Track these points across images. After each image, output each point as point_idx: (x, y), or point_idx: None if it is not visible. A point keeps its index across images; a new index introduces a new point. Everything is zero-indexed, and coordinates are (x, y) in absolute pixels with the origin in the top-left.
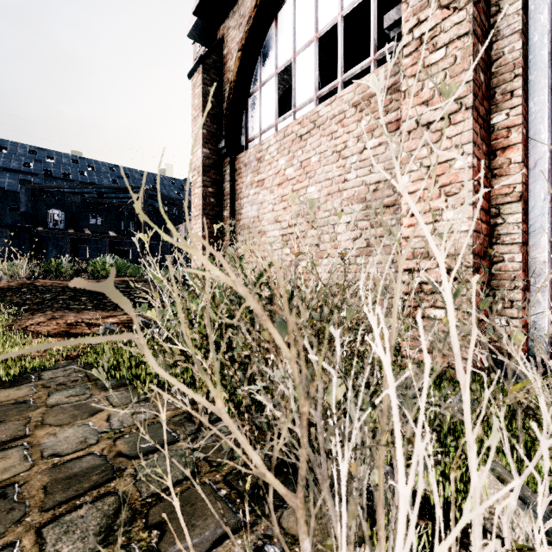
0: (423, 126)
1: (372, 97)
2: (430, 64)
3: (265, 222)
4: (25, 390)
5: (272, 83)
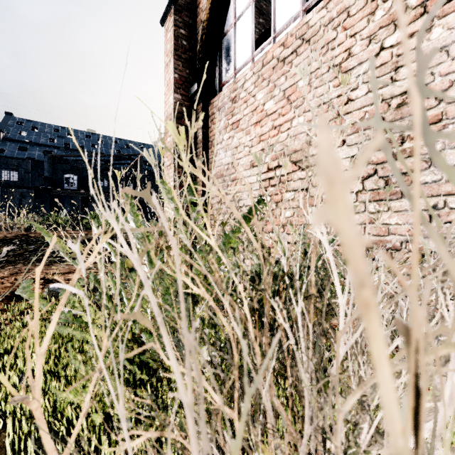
0: None
1: None
2: None
3: (240, 167)
4: None
5: (247, 14)
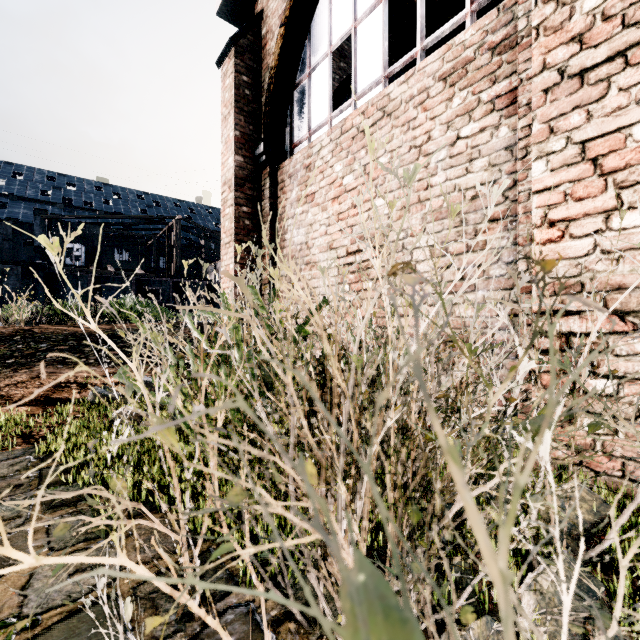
0: (573, 77)
1: (469, 63)
2: None
3: (315, 249)
4: None
5: (324, 66)
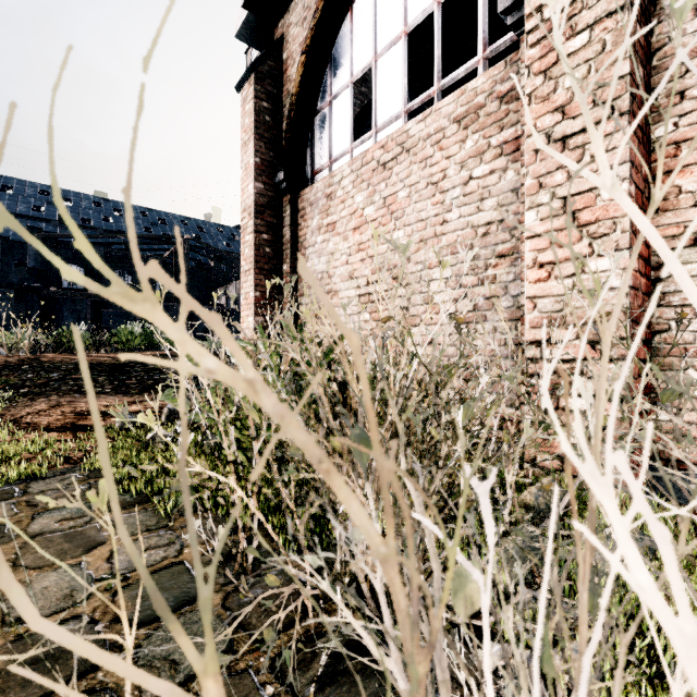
0: (557, 141)
1: (480, 109)
2: (567, 54)
3: (336, 278)
4: (1, 510)
5: (345, 95)
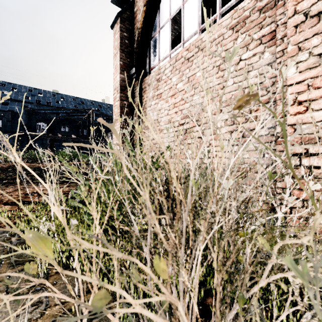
0: (313, 16)
1: (247, 19)
2: None
3: (162, 123)
4: None
5: (167, 26)
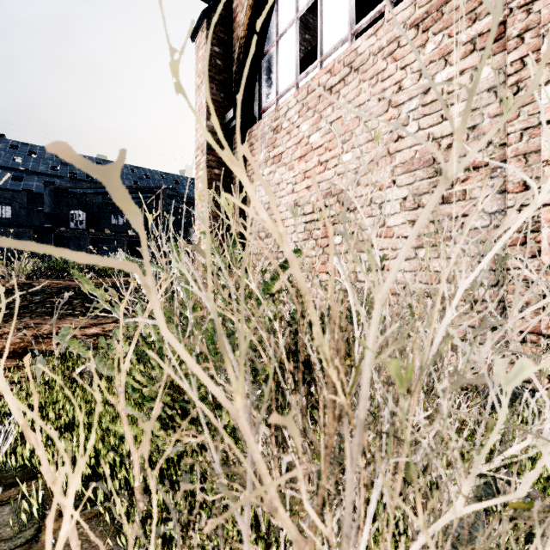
0: None
1: (445, 5)
2: None
3: (282, 207)
4: None
5: (291, 32)
